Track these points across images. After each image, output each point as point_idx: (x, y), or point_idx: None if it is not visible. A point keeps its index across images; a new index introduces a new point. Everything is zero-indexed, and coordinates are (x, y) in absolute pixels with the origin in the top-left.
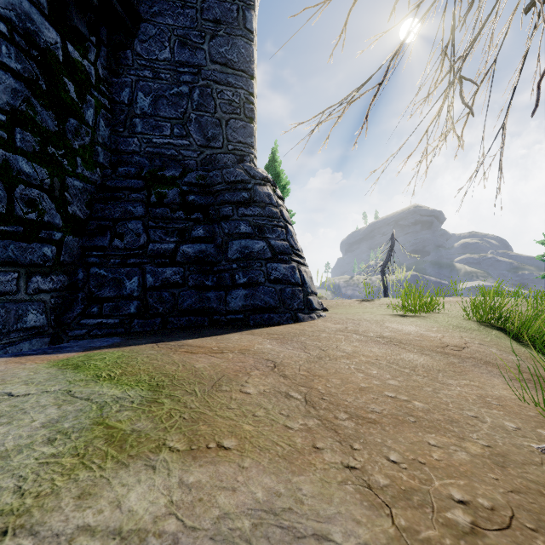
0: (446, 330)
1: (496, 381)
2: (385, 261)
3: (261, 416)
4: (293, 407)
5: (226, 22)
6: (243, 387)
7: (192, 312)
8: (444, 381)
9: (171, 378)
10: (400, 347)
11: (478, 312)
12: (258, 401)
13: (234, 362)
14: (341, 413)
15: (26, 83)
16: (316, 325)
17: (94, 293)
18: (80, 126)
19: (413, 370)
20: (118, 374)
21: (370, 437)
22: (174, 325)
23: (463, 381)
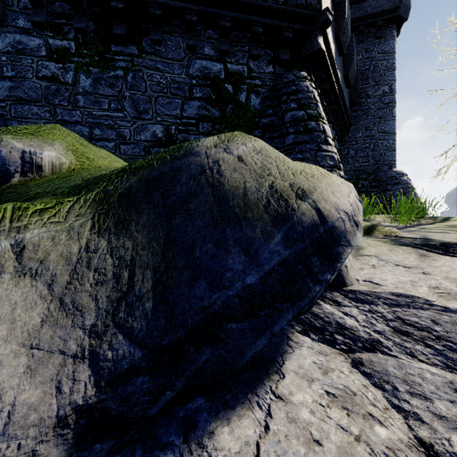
0: None
1: None
2: None
3: None
4: None
5: (384, 117)
6: None
7: None
8: None
9: None
10: None
11: None
12: None
13: None
14: None
15: None
16: None
17: None
18: None
19: None
20: None
21: None
22: None
23: None
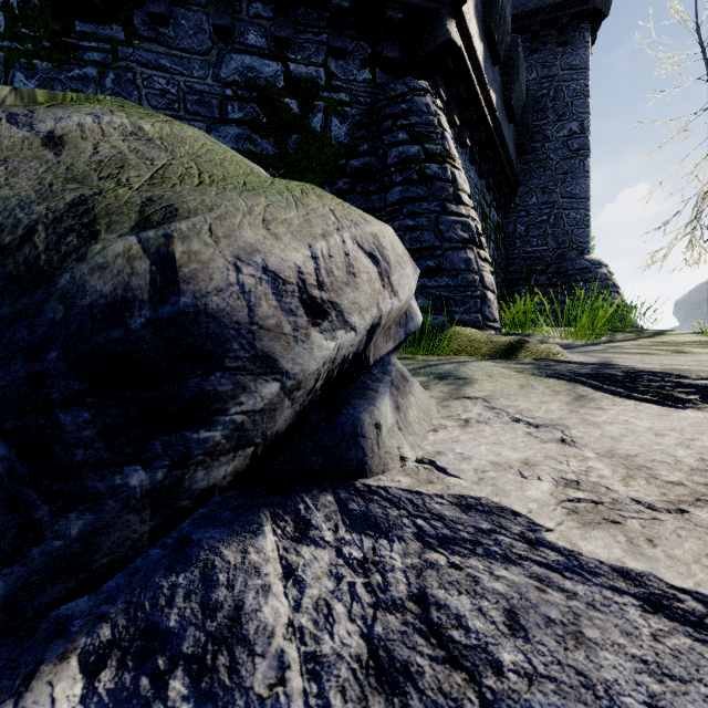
0: None
1: None
2: None
3: None
4: None
5: (571, 172)
6: None
7: None
8: None
9: None
10: None
11: None
12: None
13: None
14: None
15: (493, 243)
16: None
17: None
18: (499, 252)
19: None
20: None
21: None
22: None
23: None
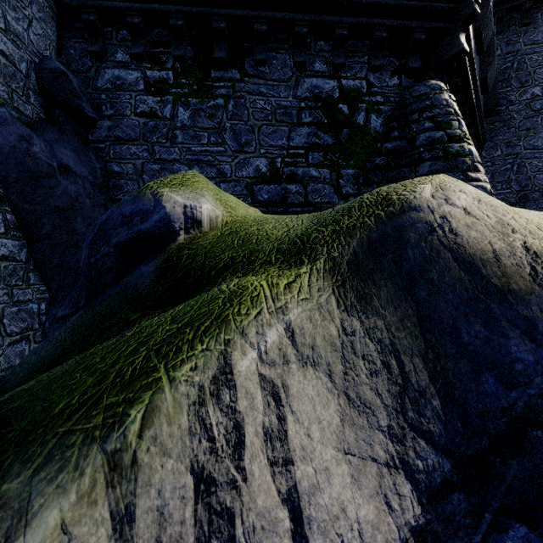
0: None
1: None
2: None
3: None
4: None
5: (533, 128)
6: None
7: None
8: None
9: None
10: None
11: None
12: None
13: None
14: None
15: None
16: None
17: None
18: None
19: None
20: None
21: None
22: None
23: None
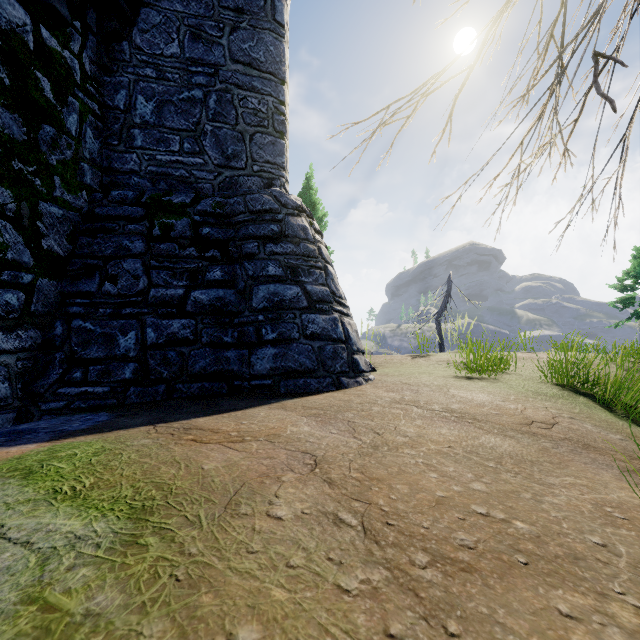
0: (526, 399)
1: (605, 475)
2: (440, 309)
3: (298, 567)
4: (346, 544)
5: (250, 12)
6: (271, 507)
7: (206, 376)
8: (543, 479)
9: (166, 492)
10: (476, 425)
11: (558, 374)
12: (294, 534)
13: (259, 458)
14: (419, 552)
15: None
16: (364, 394)
17: (76, 353)
18: (59, 136)
19: (499, 464)
20: (88, 486)
21: (470, 603)
22: (182, 394)
23: (567, 478)
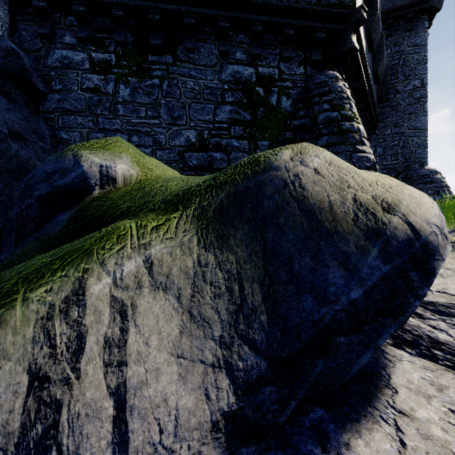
0: None
1: None
2: None
3: None
4: None
5: (414, 112)
6: None
7: None
8: None
9: None
10: None
11: None
12: None
13: None
14: None
15: None
16: None
17: None
18: None
19: None
20: None
21: None
22: None
23: None
